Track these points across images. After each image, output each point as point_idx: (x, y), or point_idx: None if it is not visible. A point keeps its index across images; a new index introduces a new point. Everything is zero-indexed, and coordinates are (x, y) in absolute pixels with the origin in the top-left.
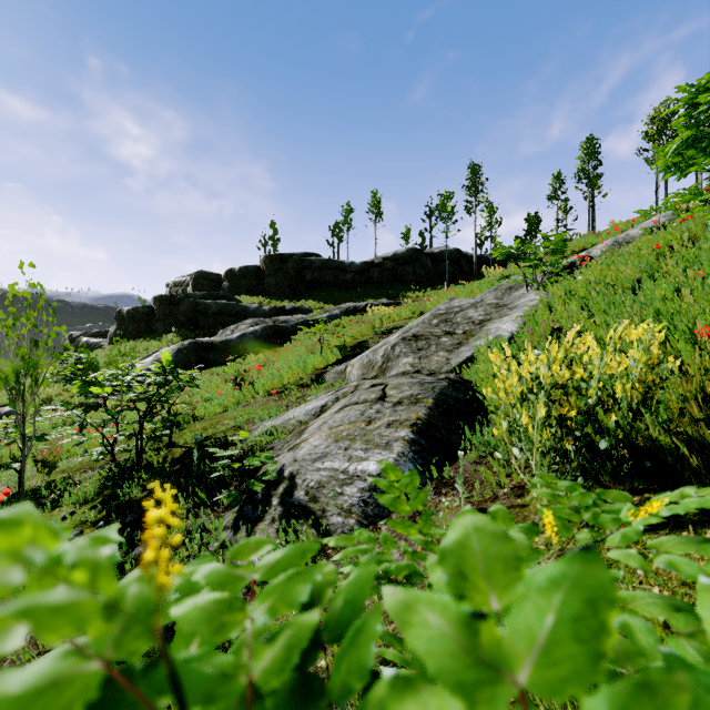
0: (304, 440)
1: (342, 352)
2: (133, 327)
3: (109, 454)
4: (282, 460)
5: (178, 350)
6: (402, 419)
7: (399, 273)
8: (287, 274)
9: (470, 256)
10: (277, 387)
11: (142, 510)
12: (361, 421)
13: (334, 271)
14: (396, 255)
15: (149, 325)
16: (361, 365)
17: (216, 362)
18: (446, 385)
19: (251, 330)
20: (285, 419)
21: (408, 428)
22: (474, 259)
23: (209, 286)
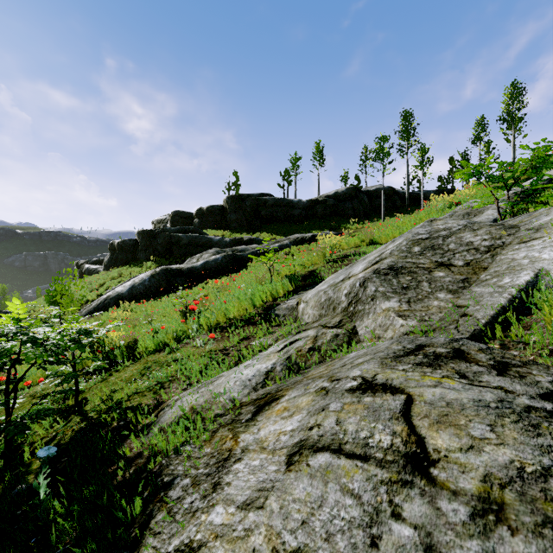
0: None
1: (292, 282)
2: (122, 256)
3: None
4: None
5: (151, 275)
6: None
7: (340, 208)
8: (245, 211)
9: (402, 193)
10: (223, 322)
11: None
12: None
13: (284, 208)
14: (337, 193)
15: (134, 254)
16: (317, 303)
17: (183, 286)
18: None
19: (213, 258)
20: (212, 395)
21: None
22: (406, 194)
23: (183, 223)
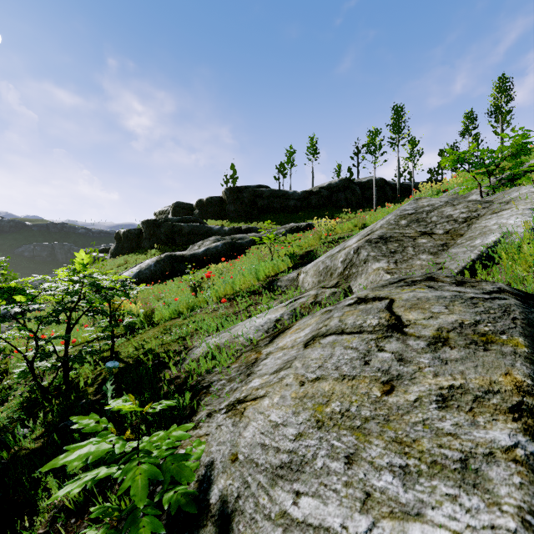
0: (253, 398)
1: (292, 260)
2: (127, 245)
3: (30, 373)
4: (211, 442)
5: (156, 261)
6: (475, 388)
7: (333, 199)
8: (243, 202)
9: (393, 184)
10: (230, 294)
11: (7, 489)
12: (367, 378)
13: (280, 199)
14: (330, 185)
15: (138, 243)
16: (316, 272)
17: (186, 271)
18: (521, 304)
19: (213, 245)
20: (232, 336)
21: (510, 420)
22: (397, 185)
23: (184, 213)
